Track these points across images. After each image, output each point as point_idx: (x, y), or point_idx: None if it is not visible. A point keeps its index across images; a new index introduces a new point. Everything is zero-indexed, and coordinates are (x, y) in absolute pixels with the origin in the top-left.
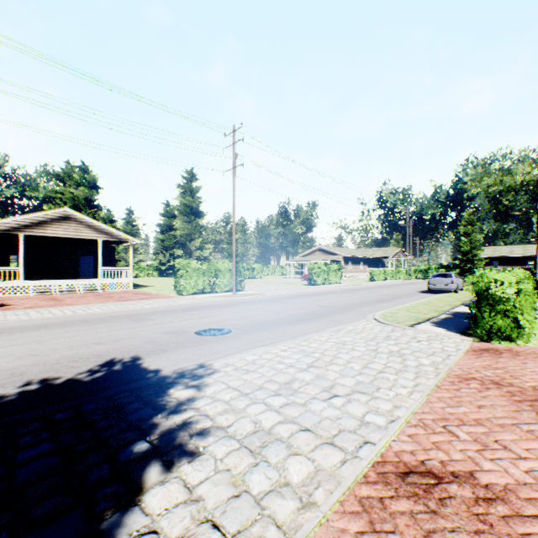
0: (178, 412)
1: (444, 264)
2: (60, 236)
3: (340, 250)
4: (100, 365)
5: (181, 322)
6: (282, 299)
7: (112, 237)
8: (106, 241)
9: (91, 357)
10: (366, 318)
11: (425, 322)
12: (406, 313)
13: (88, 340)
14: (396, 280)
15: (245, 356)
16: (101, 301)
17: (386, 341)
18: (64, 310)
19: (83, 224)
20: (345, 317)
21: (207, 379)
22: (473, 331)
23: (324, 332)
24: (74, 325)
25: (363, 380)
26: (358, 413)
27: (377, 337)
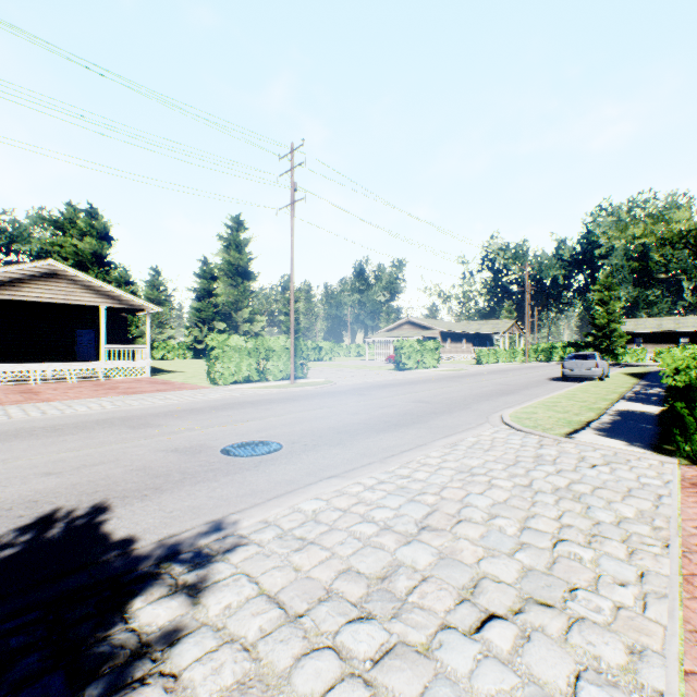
0: (123, 692)
1: (572, 342)
2: (44, 301)
3: (436, 324)
4: (22, 527)
5: (204, 430)
6: (361, 391)
7: (120, 303)
8: (112, 309)
9: (15, 507)
10: (490, 421)
11: (586, 429)
12: (549, 414)
13: (34, 468)
14: (511, 363)
15: (300, 503)
16: (96, 394)
17: (540, 467)
18: (29, 410)
19: (78, 283)
20: (459, 420)
21: (219, 567)
22: (680, 448)
23: (432, 448)
24: (28, 437)
25: (533, 564)
26: (559, 680)
27: (521, 458)
